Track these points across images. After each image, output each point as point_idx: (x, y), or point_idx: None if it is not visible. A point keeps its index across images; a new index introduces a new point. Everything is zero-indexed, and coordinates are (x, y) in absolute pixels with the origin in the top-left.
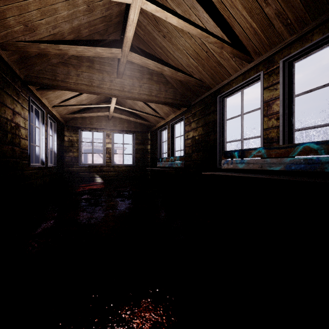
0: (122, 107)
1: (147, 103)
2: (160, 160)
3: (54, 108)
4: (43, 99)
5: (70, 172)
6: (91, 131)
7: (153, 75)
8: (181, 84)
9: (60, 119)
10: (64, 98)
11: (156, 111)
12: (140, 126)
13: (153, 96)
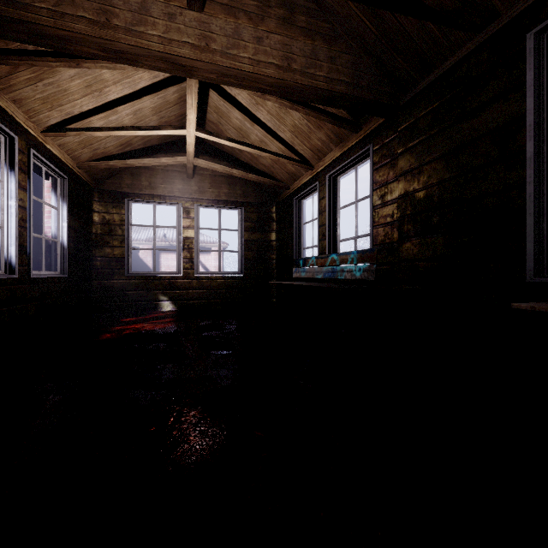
0: (213, 137)
1: (273, 127)
2: (300, 264)
3: (53, 139)
4: (2, 99)
5: (106, 290)
6: (151, 203)
7: (297, 12)
8: (378, 31)
9: (77, 171)
10: (70, 111)
11: (291, 149)
12: (255, 193)
13: (297, 72)
